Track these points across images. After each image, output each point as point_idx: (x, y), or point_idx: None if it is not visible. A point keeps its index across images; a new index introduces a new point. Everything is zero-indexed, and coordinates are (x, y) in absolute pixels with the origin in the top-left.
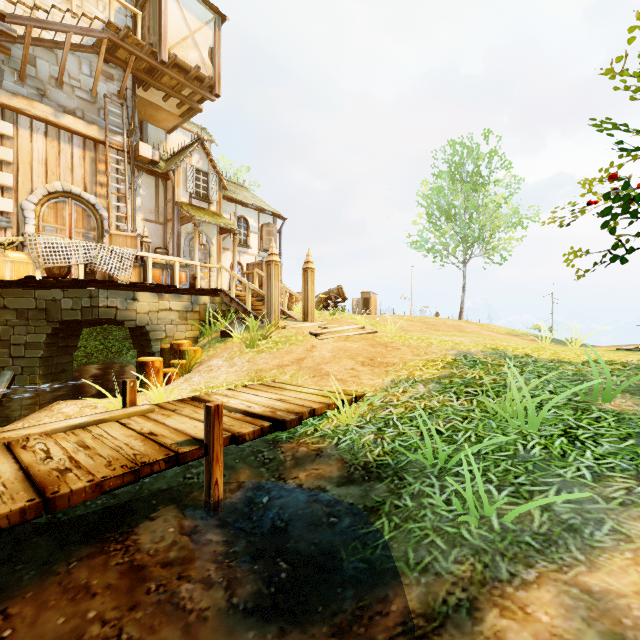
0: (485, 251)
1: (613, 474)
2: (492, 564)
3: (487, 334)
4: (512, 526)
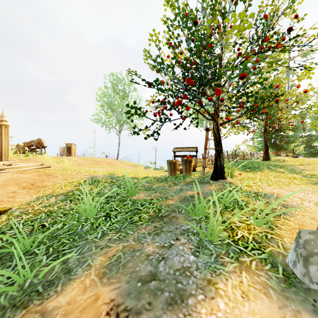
0: (128, 127)
1: (110, 232)
2: (1, 317)
3: (122, 166)
4: (36, 281)
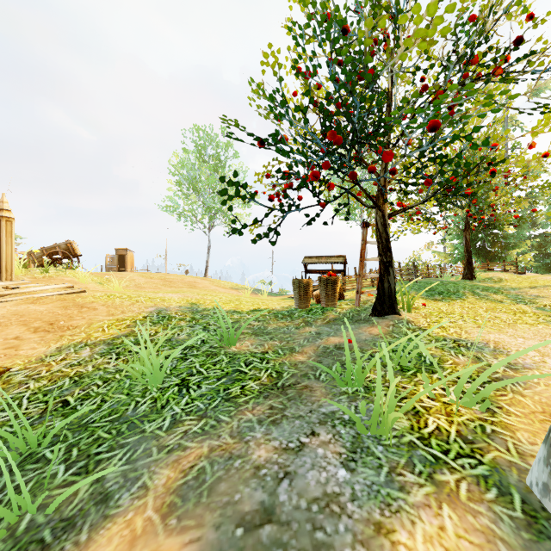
0: (224, 221)
1: (187, 418)
2: None
3: (213, 289)
4: (42, 519)
